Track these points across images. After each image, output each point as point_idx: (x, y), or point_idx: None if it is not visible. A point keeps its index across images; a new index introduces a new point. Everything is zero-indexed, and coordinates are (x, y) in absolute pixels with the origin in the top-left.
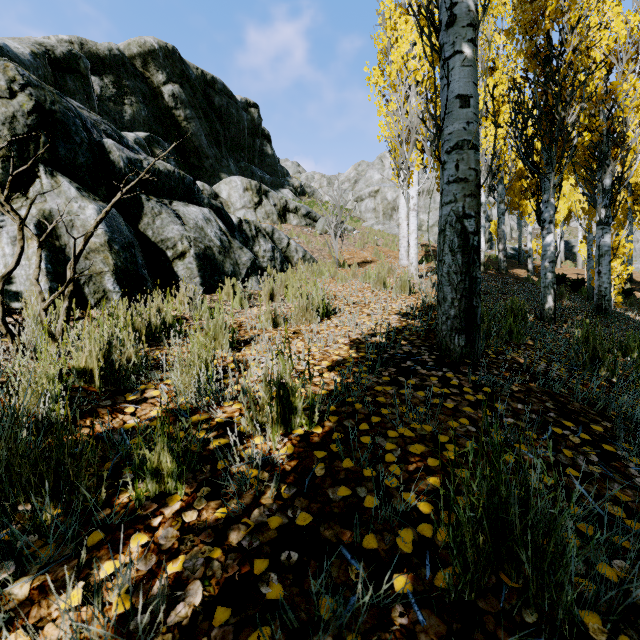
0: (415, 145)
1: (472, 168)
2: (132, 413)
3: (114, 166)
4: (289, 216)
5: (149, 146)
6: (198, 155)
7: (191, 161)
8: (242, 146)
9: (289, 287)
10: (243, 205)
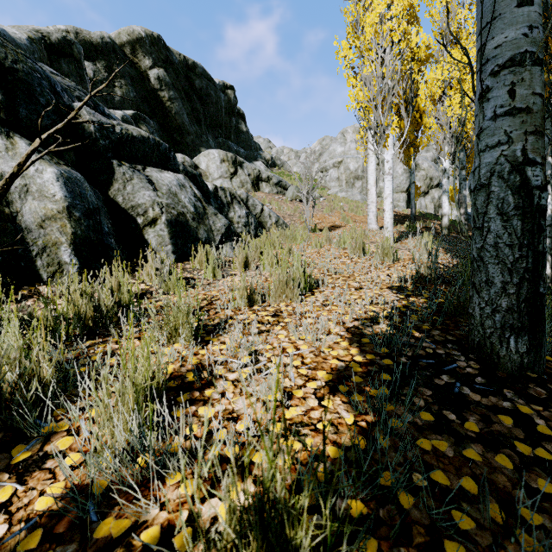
0: (390, 108)
1: (536, 94)
2: (4, 502)
3: (84, 130)
4: (262, 185)
5: (135, 123)
6: (181, 132)
7: (174, 137)
8: (220, 124)
9: (264, 254)
10: (220, 175)
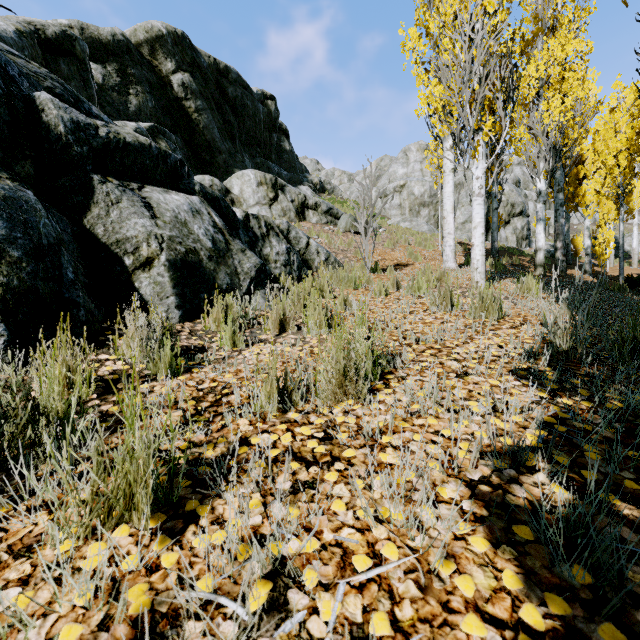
0: (481, 106)
1: None
2: None
3: (49, 131)
4: (308, 213)
5: (153, 137)
6: (210, 150)
7: (203, 156)
8: (258, 141)
9: (309, 308)
10: (257, 201)
